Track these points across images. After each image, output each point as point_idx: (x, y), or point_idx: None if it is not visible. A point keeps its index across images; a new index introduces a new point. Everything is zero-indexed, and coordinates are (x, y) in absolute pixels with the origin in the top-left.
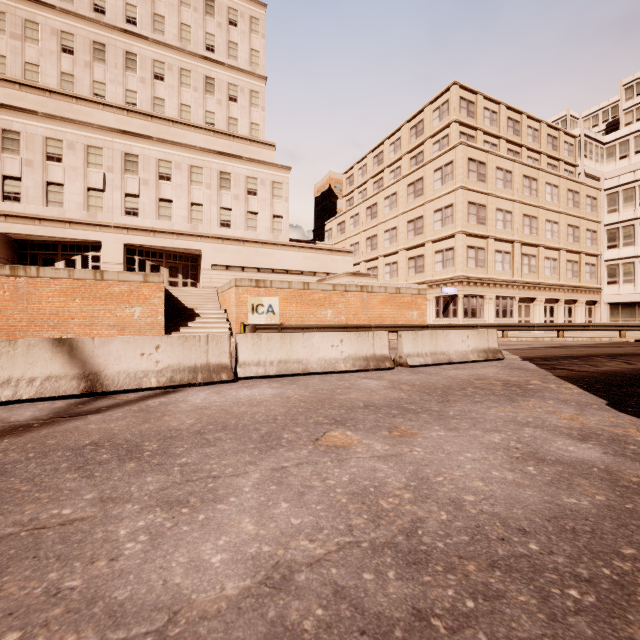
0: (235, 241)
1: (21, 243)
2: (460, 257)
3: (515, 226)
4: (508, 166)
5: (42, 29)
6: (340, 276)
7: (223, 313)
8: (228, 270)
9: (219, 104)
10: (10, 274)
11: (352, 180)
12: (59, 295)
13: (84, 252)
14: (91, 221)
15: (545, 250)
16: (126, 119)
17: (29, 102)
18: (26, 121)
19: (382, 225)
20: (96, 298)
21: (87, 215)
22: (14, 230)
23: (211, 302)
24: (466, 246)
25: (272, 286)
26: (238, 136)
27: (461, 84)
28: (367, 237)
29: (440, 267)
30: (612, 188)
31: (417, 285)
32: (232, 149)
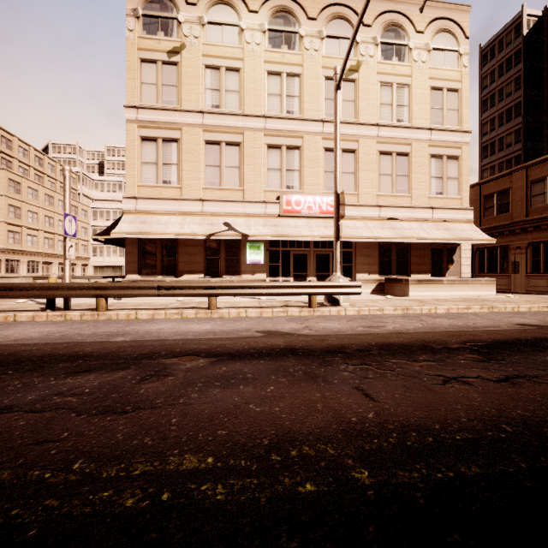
0: None
1: None
2: (3, 237)
3: (40, 221)
4: (36, 187)
5: None
6: None
7: None
8: None
9: None
10: None
11: None
12: None
13: None
14: None
15: (59, 236)
16: None
17: None
18: None
19: None
20: None
21: None
22: None
23: None
24: (8, 230)
25: None
26: None
27: (3, 128)
28: None
29: None
30: (95, 208)
31: None
32: None
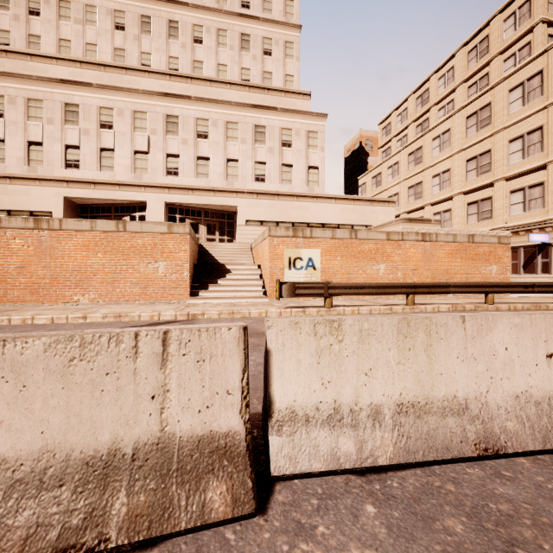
0: (269, 195)
1: (83, 207)
2: None
3: None
4: None
5: (99, 11)
6: (391, 224)
7: (256, 269)
8: (262, 225)
9: (254, 60)
10: (34, 227)
11: (389, 129)
12: (81, 249)
13: (132, 213)
14: (137, 182)
15: None
16: (168, 84)
17: (88, 78)
18: (83, 94)
19: (429, 170)
20: (118, 252)
21: (134, 177)
22: (74, 194)
23: (244, 257)
24: None
25: (312, 235)
26: (272, 88)
27: None
28: (409, 186)
29: (519, 210)
30: None
31: (496, 231)
32: (266, 102)
